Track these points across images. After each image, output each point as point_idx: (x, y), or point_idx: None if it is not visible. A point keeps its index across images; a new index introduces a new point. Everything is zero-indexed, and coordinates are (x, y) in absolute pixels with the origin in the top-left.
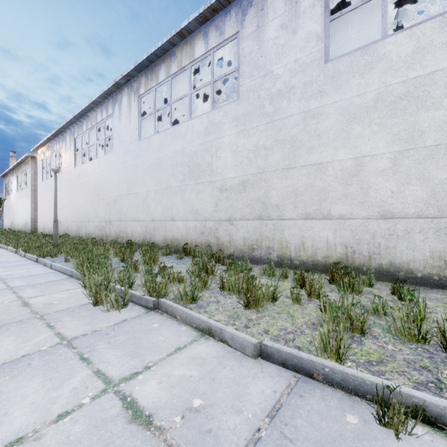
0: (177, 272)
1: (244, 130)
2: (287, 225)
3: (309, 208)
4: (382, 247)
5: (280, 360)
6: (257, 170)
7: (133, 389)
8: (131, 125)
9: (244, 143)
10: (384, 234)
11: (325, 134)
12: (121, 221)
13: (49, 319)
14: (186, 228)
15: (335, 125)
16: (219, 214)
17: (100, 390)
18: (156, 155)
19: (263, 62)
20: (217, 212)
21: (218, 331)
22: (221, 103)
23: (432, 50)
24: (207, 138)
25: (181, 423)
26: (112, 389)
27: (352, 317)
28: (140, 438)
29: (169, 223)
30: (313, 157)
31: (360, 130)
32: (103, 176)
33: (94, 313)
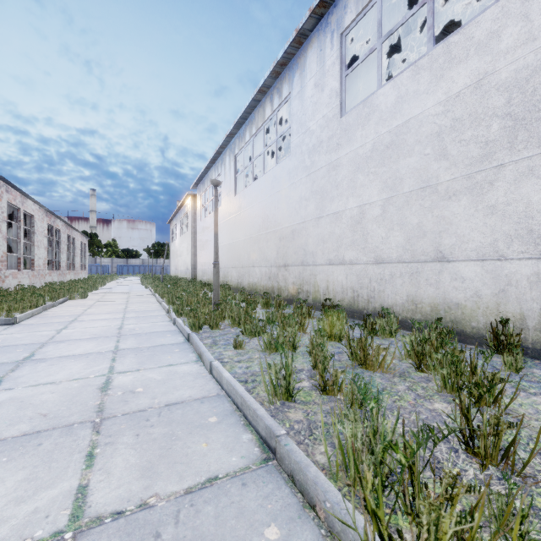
0: None
1: None
2: None
3: None
4: None
5: None
6: None
7: None
8: (325, 94)
9: None
10: None
11: None
12: (304, 264)
13: None
14: (494, 280)
15: None
16: None
17: None
18: (387, 126)
19: None
20: None
21: None
22: None
23: None
24: None
25: None
26: None
27: None
28: None
29: (427, 266)
30: None
31: None
32: (274, 197)
33: None
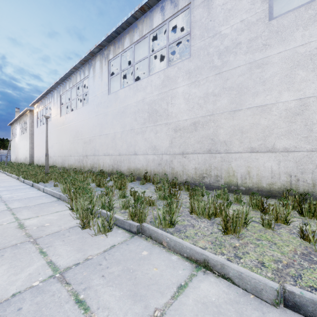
0: (148, 197)
1: (195, 81)
2: (234, 158)
3: (254, 143)
4: None
5: None
6: (206, 113)
7: None
8: (102, 83)
9: (195, 92)
10: None
11: (270, 80)
12: (94, 155)
13: (42, 244)
14: (146, 160)
15: (279, 72)
16: (174, 149)
17: None
18: (122, 105)
19: (212, 25)
20: (172, 148)
21: (219, 266)
22: None
23: None
24: (164, 89)
25: None
26: None
27: None
28: None
29: (132, 156)
30: (258, 100)
31: (303, 75)
32: (81, 122)
33: (83, 237)
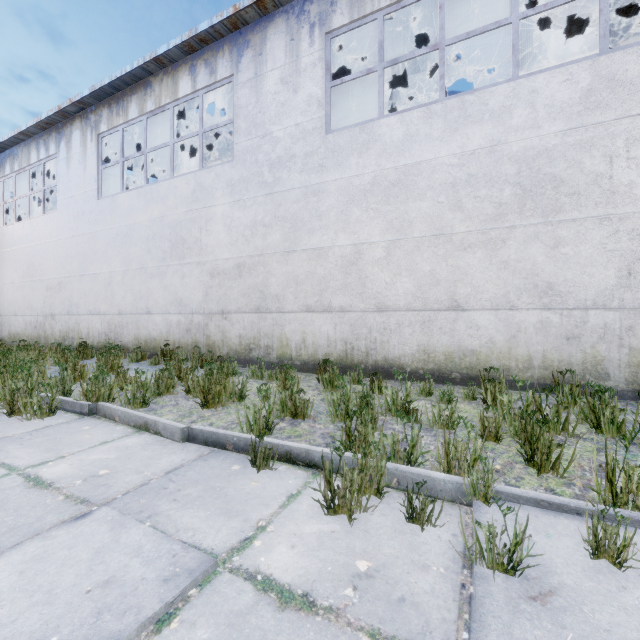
0: (135, 377)
1: (239, 200)
2: (288, 320)
3: (310, 299)
4: (378, 342)
5: (203, 440)
6: (255, 252)
7: (40, 471)
8: (87, 175)
9: (239, 216)
10: (379, 328)
11: (326, 215)
12: (70, 314)
13: None
14: (166, 324)
15: (336, 206)
16: (210, 305)
17: (2, 475)
18: (125, 222)
19: (262, 119)
20: (207, 303)
21: (153, 424)
22: (228, 154)
23: (419, 140)
24: (195, 206)
25: (81, 483)
26: (16, 473)
27: (297, 404)
28: (37, 494)
29: (143, 317)
30: (314, 240)
31: (358, 215)
32: (41, 246)
33: (8, 423)
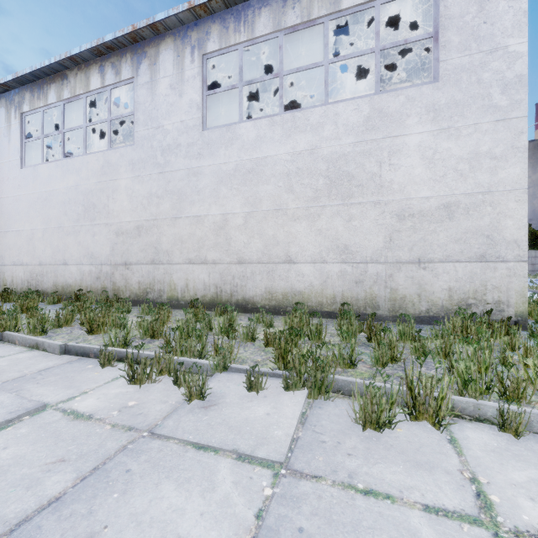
0: (41, 314)
1: (139, 176)
2: (175, 269)
3: (192, 254)
4: (239, 286)
5: (75, 352)
6: (150, 217)
7: None
8: (11, 146)
9: (139, 189)
10: (240, 276)
11: (203, 191)
12: None
13: None
14: (80, 273)
15: (210, 185)
16: (116, 258)
17: None
18: (45, 188)
19: (156, 114)
20: (113, 256)
21: (42, 344)
22: None
23: (266, 141)
24: (104, 178)
25: None
26: None
27: (154, 329)
28: None
29: (60, 267)
30: (194, 210)
31: (225, 192)
32: None
33: None
